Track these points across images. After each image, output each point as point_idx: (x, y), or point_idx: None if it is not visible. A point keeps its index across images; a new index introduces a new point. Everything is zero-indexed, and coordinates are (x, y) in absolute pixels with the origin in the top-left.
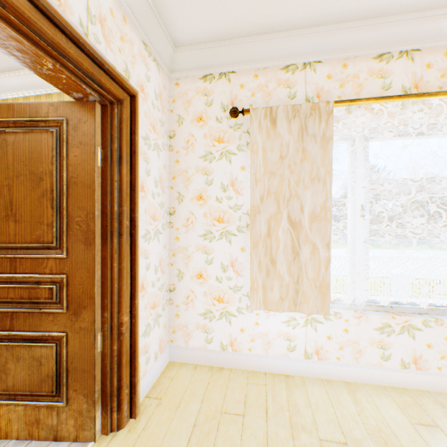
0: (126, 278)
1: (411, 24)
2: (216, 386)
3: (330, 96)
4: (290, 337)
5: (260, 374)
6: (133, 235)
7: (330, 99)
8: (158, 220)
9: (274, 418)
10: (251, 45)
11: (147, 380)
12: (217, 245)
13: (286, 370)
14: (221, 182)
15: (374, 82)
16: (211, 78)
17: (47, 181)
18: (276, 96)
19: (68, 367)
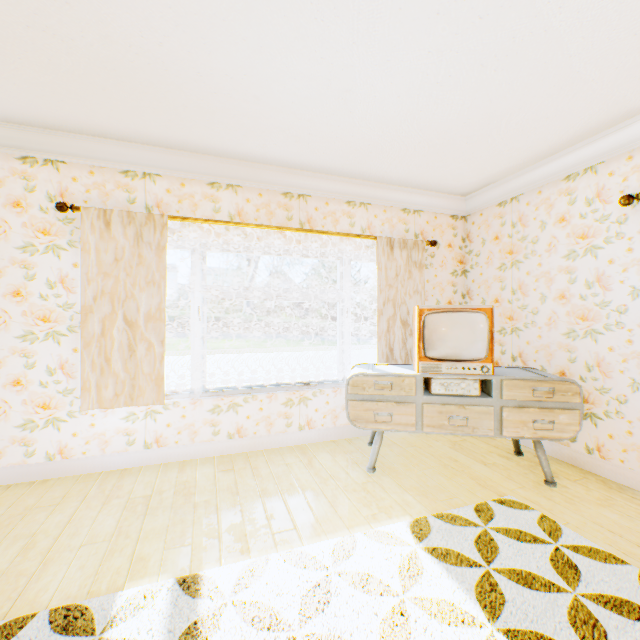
0: None
1: (232, 166)
2: (33, 494)
3: (169, 209)
4: (130, 432)
5: (95, 474)
6: None
7: (169, 211)
8: None
9: (92, 498)
10: (83, 142)
11: None
12: (42, 347)
13: (126, 464)
14: (48, 278)
15: (207, 204)
16: (33, 162)
17: None
18: (116, 198)
19: None
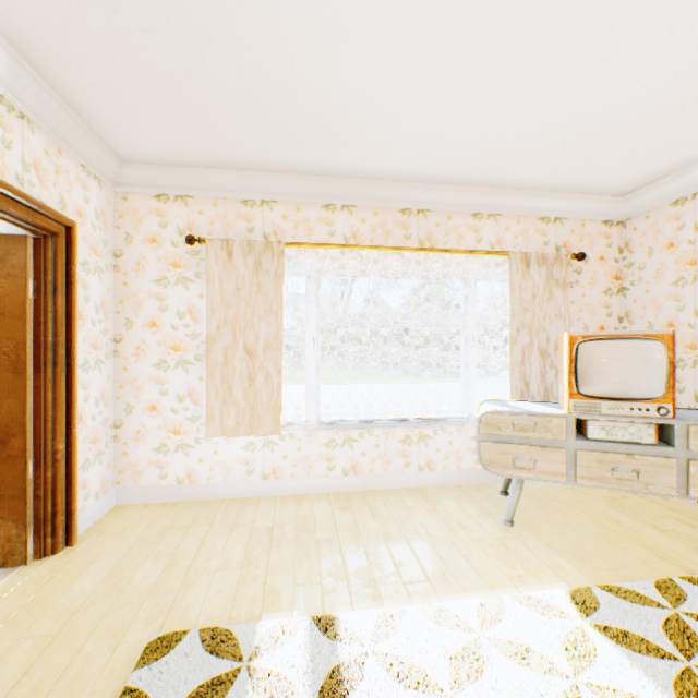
0: (62, 407)
1: (347, 186)
2: (168, 514)
3: (285, 235)
4: (249, 461)
5: (218, 501)
6: (71, 365)
7: (285, 238)
8: (100, 349)
9: (219, 524)
10: (208, 175)
11: (87, 516)
12: (173, 375)
13: (245, 493)
14: (178, 309)
15: (322, 228)
16: (166, 199)
17: None
18: (236, 228)
19: None
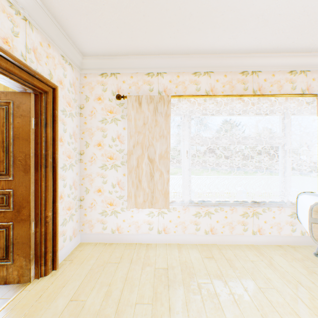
0: (50, 191)
1: (208, 59)
2: (106, 252)
3: (170, 92)
4: (150, 223)
5: (133, 244)
6: (55, 167)
7: (170, 93)
8: (72, 158)
9: (135, 262)
10: (128, 60)
11: (64, 251)
12: (109, 172)
13: (148, 241)
14: (112, 136)
15: (192, 86)
16: (106, 75)
17: (0, 136)
18: (143, 89)
19: (13, 242)
